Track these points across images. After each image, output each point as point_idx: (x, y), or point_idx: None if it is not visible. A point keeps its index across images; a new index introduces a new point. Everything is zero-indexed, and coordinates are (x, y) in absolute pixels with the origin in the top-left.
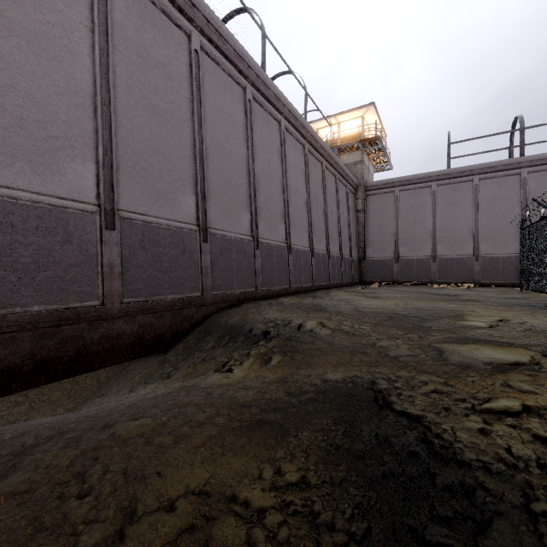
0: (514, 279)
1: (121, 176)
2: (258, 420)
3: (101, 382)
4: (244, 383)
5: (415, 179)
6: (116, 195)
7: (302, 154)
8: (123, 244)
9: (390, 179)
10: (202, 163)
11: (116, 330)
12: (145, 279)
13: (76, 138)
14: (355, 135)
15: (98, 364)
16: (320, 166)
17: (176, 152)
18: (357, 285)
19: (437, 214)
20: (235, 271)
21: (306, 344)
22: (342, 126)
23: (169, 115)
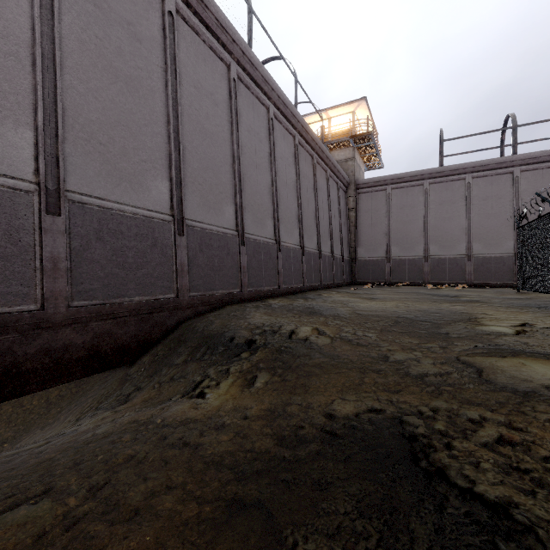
0: (507, 280)
1: (71, 149)
2: (230, 498)
3: (51, 402)
4: (216, 418)
5: (408, 176)
6: (63, 172)
7: (292, 145)
8: (72, 234)
9: (381, 177)
10: (177, 144)
11: (61, 341)
12: (103, 278)
13: (5, 94)
14: (346, 131)
15: (35, 385)
16: (311, 160)
17: (145, 128)
18: (349, 285)
19: (429, 213)
20: (217, 269)
21: (300, 357)
22: (332, 121)
23: (136, 83)
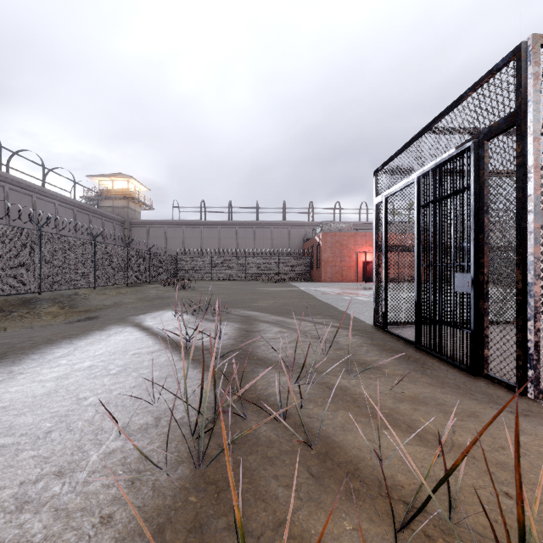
0: None
1: None
2: None
3: None
4: None
5: (157, 222)
6: None
7: (72, 214)
8: None
9: (144, 220)
10: None
11: None
12: None
13: None
14: (123, 190)
15: None
16: (88, 216)
17: None
18: None
19: (167, 242)
20: None
21: None
22: (117, 181)
23: None
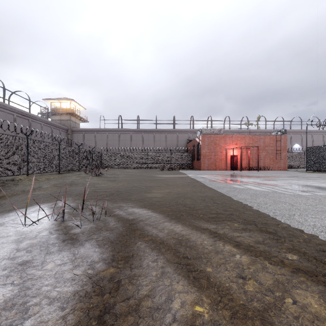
0: None
1: None
2: None
3: None
4: None
5: (89, 130)
6: None
7: (28, 123)
8: None
9: (81, 129)
10: None
11: None
12: None
13: None
14: (67, 109)
15: None
16: (40, 125)
17: None
18: None
19: (96, 143)
20: None
21: None
22: (63, 103)
23: None
